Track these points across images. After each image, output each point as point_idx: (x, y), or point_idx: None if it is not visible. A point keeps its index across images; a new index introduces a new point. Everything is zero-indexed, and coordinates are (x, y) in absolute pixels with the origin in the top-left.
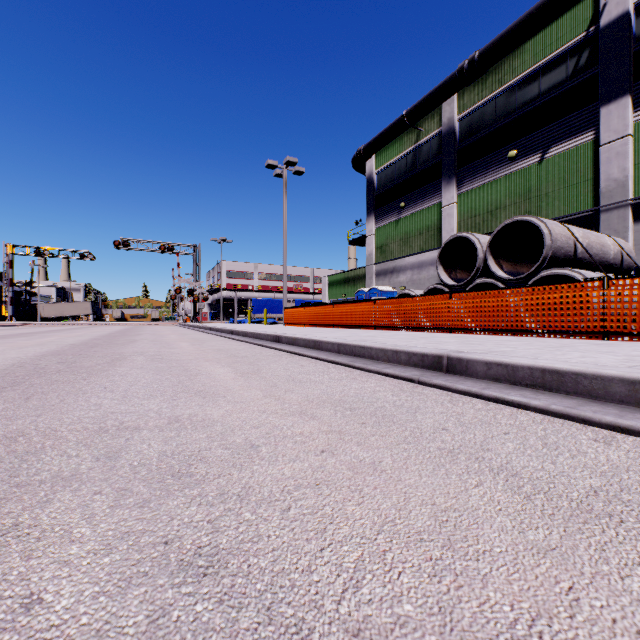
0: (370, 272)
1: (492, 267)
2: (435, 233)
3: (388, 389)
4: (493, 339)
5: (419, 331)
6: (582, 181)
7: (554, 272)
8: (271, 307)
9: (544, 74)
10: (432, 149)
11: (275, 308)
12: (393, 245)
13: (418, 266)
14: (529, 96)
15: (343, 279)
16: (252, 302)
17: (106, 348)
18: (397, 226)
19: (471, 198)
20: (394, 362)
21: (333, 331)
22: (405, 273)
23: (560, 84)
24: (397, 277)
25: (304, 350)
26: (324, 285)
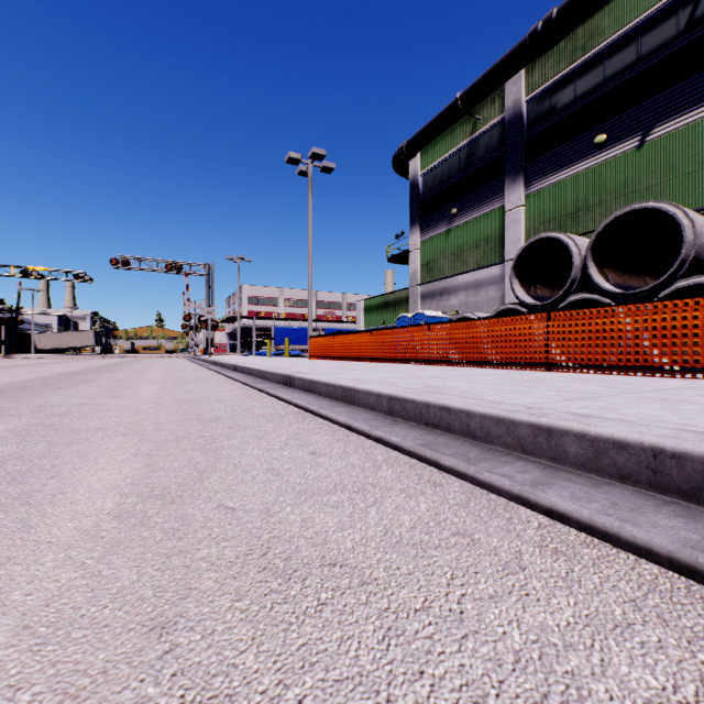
0: (414, 294)
1: (595, 277)
2: (496, 244)
3: (690, 686)
4: (660, 385)
5: (497, 368)
6: (700, 168)
7: (701, 281)
8: (297, 337)
9: (645, 33)
10: (492, 141)
11: (301, 338)
12: (442, 261)
13: (474, 286)
14: (623, 63)
15: (381, 303)
16: (275, 331)
17: (11, 396)
18: (447, 238)
19: (544, 199)
20: (540, 456)
21: (372, 367)
22: (458, 295)
23: (668, 43)
24: (447, 300)
25: (326, 405)
26: (359, 311)
